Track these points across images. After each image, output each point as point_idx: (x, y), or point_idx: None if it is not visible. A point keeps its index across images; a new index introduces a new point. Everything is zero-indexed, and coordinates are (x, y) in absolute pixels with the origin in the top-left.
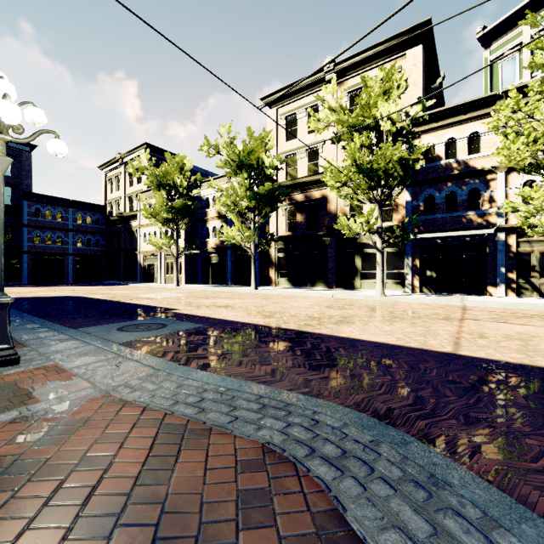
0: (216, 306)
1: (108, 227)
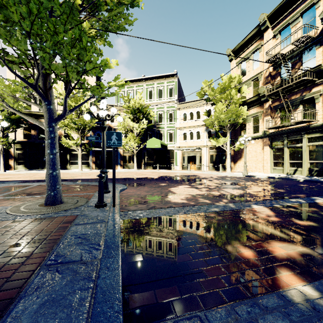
0: (3, 178)
1: None
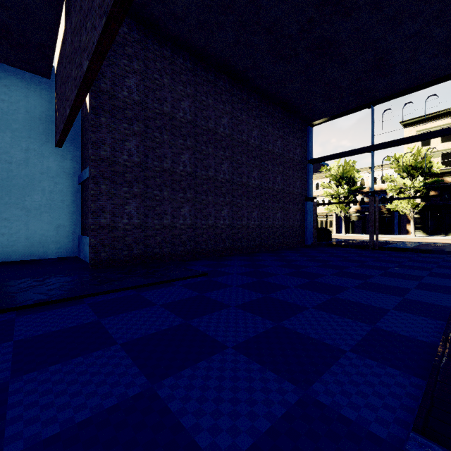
0: None
1: None
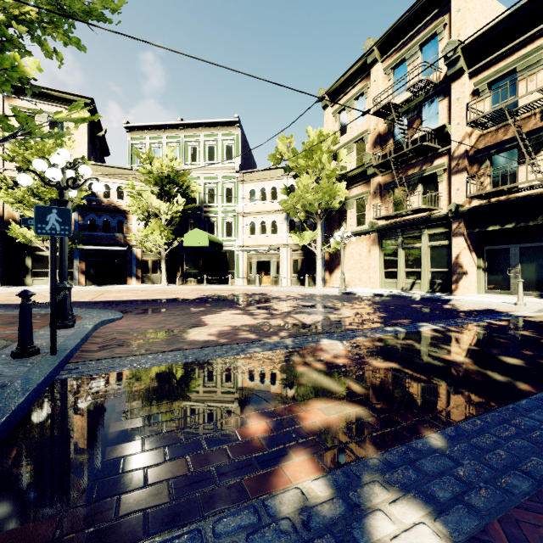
0: None
1: None
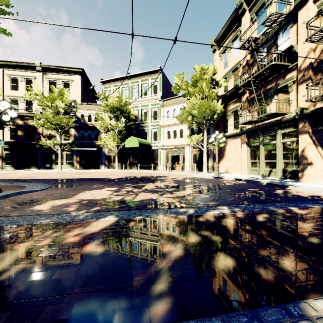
0: None
1: None
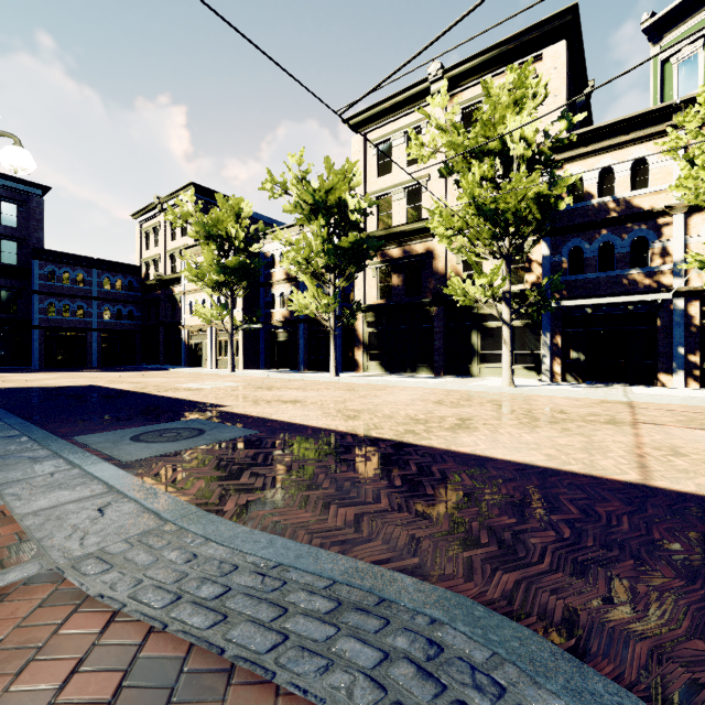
0: (280, 401)
1: (144, 294)
